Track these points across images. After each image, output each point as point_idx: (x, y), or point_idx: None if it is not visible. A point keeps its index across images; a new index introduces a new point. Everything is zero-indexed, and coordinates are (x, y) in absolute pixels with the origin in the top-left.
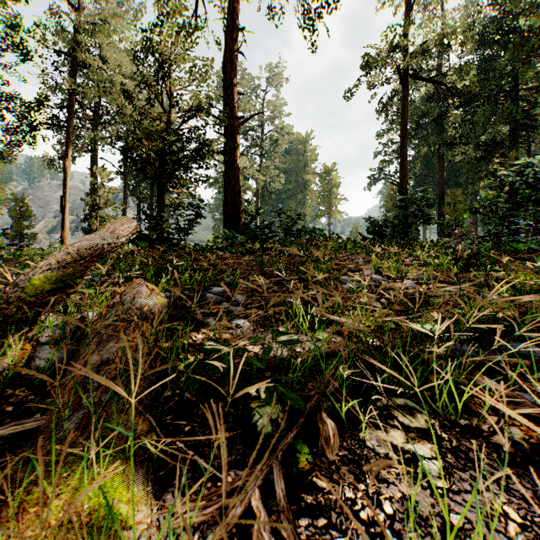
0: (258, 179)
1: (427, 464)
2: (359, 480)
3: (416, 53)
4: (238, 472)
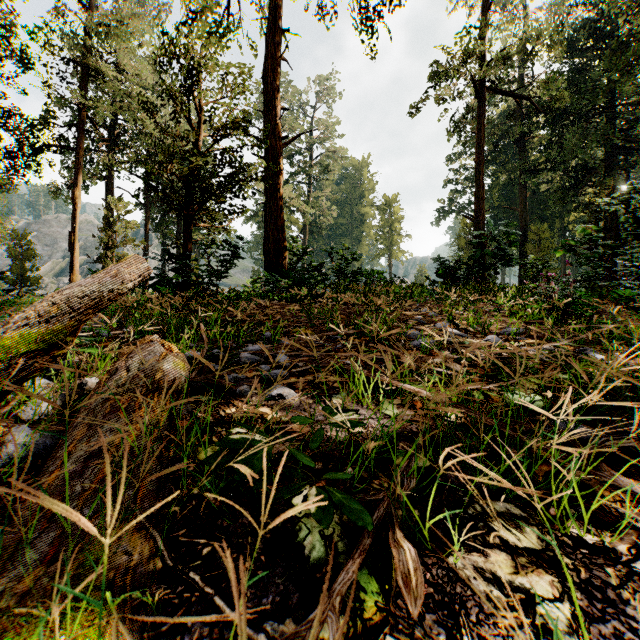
0: (306, 212)
1: (549, 609)
2: (452, 638)
3: (494, 61)
4: (276, 625)
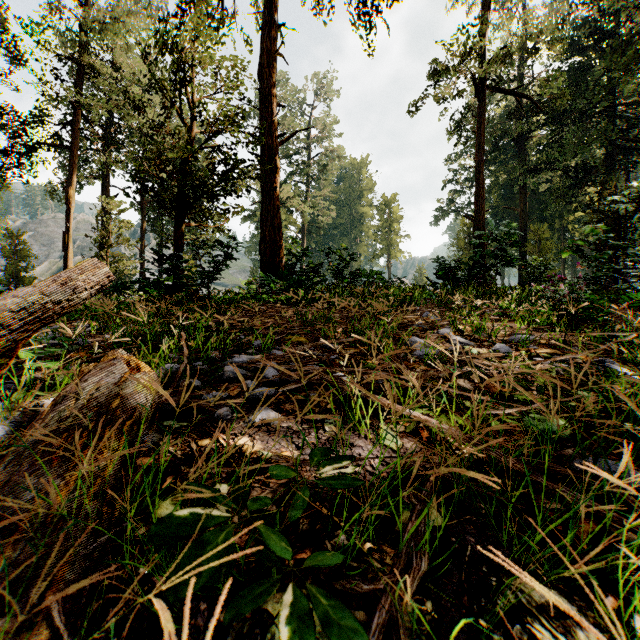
0: (304, 212)
1: None
2: None
3: (495, 59)
4: None
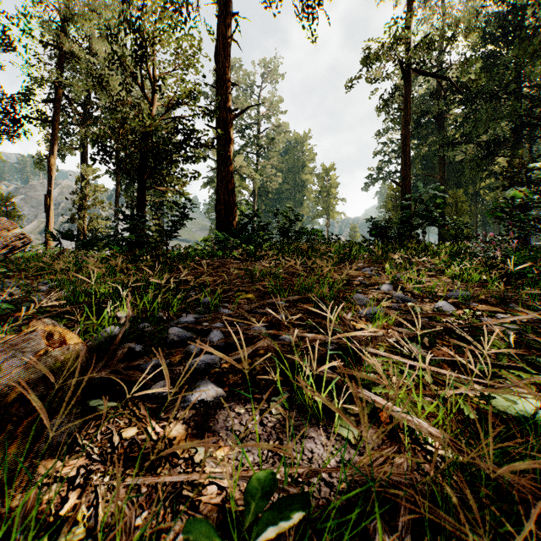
0: (255, 178)
1: None
2: None
3: (420, 46)
4: None
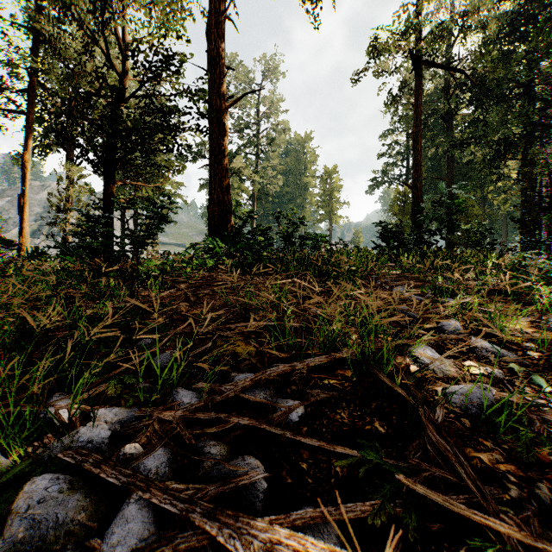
0: (254, 180)
1: None
2: None
3: (434, 34)
4: None
